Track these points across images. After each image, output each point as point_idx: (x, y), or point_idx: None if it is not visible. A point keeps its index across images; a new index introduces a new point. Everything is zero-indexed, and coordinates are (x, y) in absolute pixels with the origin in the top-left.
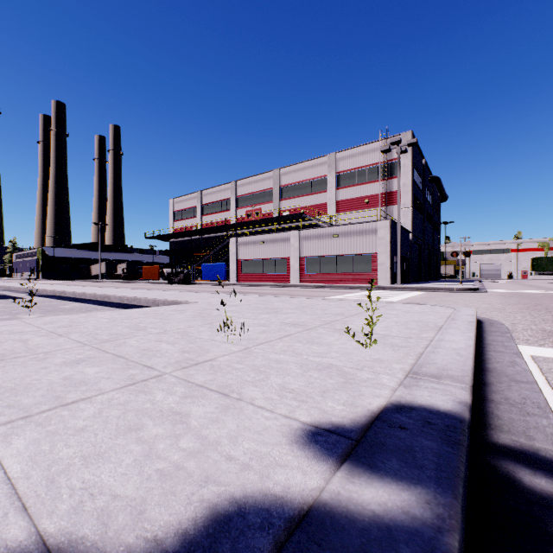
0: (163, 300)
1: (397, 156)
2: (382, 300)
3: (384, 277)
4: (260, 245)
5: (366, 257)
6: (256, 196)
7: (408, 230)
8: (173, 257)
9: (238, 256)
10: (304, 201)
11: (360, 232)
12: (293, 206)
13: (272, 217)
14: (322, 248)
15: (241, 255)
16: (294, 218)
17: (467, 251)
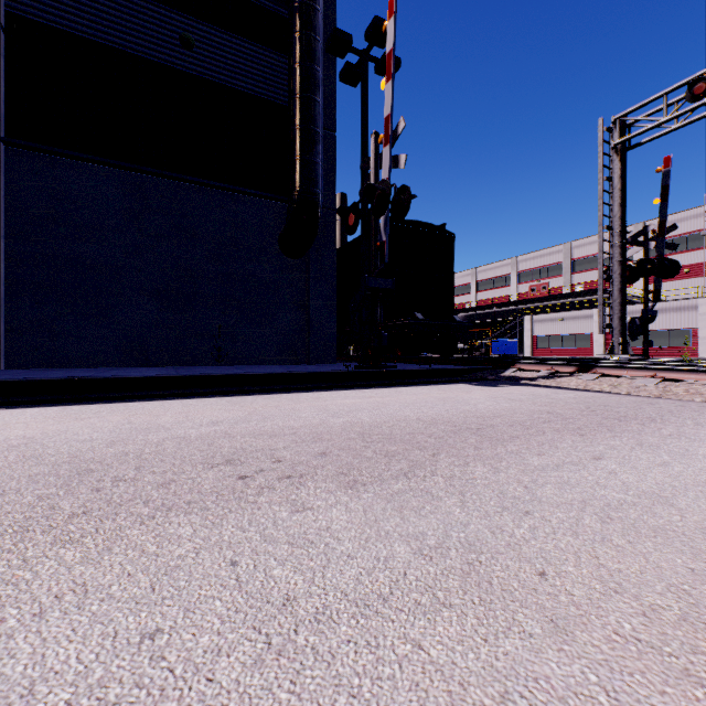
0: None
1: None
2: None
3: None
4: (558, 322)
5: (684, 331)
6: (541, 271)
7: None
8: None
9: (533, 332)
10: None
11: (677, 309)
12: (591, 281)
13: (565, 293)
14: None
15: (536, 331)
16: (590, 292)
17: None
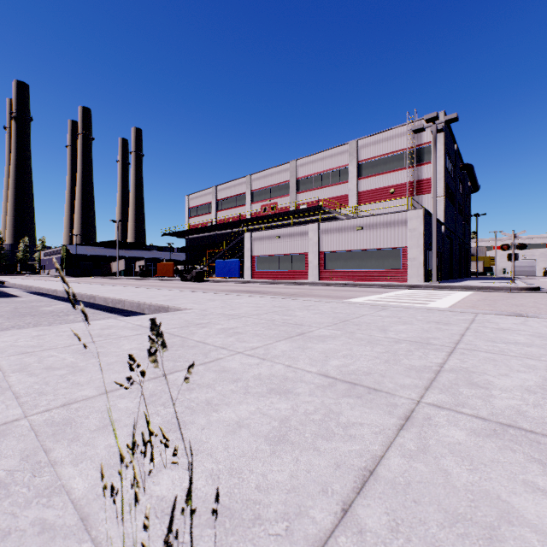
0: (149, 304)
1: (426, 140)
2: (431, 303)
3: (417, 274)
4: (276, 240)
5: (395, 251)
6: (271, 190)
7: (441, 221)
8: (188, 253)
9: (253, 251)
10: (323, 193)
11: (388, 224)
12: (311, 198)
13: (289, 210)
14: (344, 242)
15: (256, 251)
16: (311, 211)
17: (521, 243)
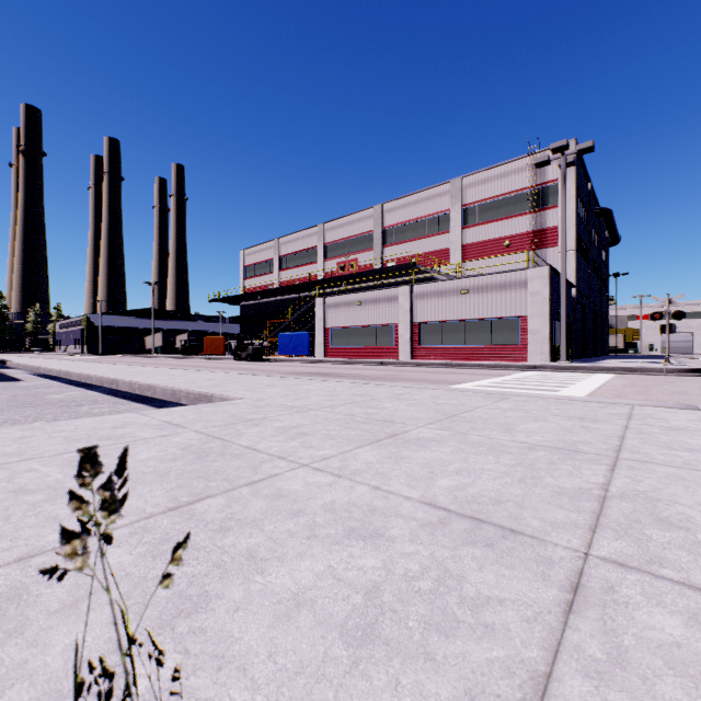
0: (186, 391)
1: (552, 178)
2: (563, 390)
3: (540, 352)
4: (356, 308)
5: (511, 321)
6: (350, 242)
7: (571, 282)
8: (243, 325)
9: (327, 322)
10: (416, 247)
11: (502, 286)
12: (401, 253)
13: (372, 269)
14: (445, 310)
15: (330, 321)
16: (402, 270)
17: (678, 311)
